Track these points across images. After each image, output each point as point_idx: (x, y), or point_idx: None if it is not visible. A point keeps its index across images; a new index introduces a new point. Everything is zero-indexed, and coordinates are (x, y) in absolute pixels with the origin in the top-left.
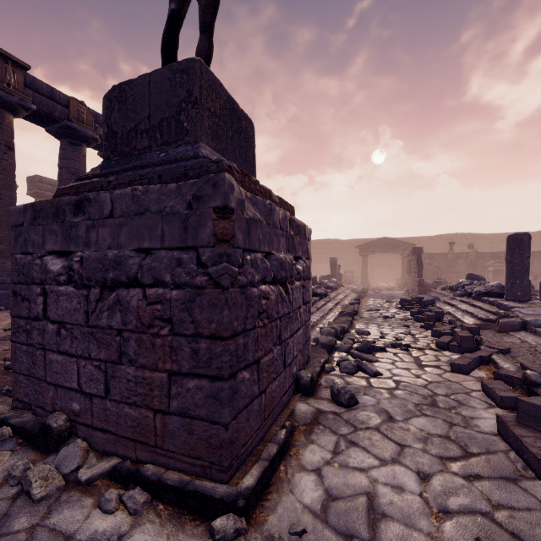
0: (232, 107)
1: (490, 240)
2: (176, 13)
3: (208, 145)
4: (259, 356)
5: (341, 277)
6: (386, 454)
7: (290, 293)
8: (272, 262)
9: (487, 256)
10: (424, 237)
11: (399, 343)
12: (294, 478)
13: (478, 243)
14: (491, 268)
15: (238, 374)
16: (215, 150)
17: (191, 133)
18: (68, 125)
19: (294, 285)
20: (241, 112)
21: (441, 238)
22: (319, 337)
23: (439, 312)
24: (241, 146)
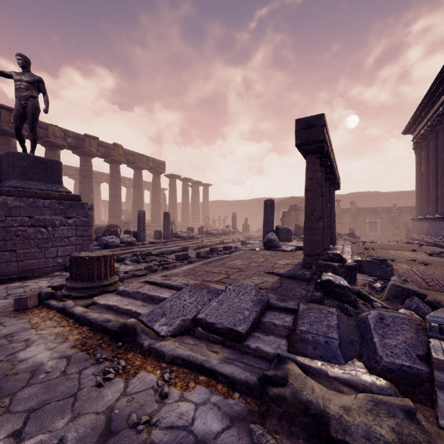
0: (39, 160)
1: (391, 197)
2: (16, 130)
3: (18, 179)
4: (16, 249)
5: (248, 227)
6: (53, 282)
7: (51, 231)
8: (32, 219)
9: (367, 211)
10: (337, 195)
11: (164, 260)
12: (16, 283)
13: (381, 200)
14: (367, 220)
15: (2, 252)
16: (24, 180)
17: (10, 176)
18: (46, 140)
19: (59, 228)
20: (47, 160)
21: (350, 196)
22: (121, 255)
23: (224, 247)
24: (47, 174)
